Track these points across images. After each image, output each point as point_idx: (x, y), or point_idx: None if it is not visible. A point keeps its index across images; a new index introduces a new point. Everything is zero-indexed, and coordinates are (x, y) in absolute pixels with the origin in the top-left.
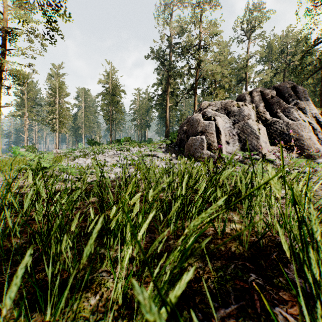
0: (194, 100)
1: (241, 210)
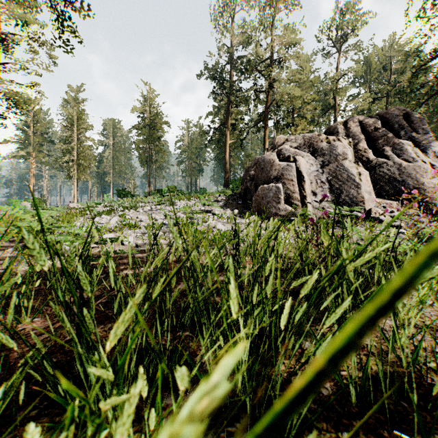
0: (264, 135)
1: None
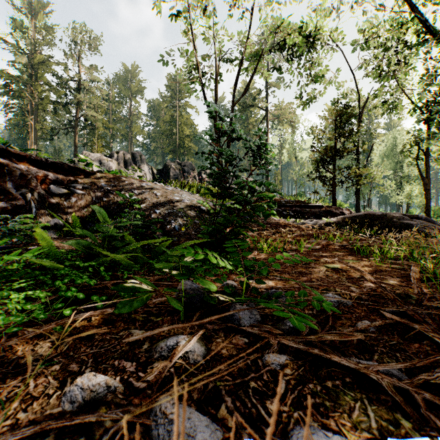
0: (75, 139)
1: None
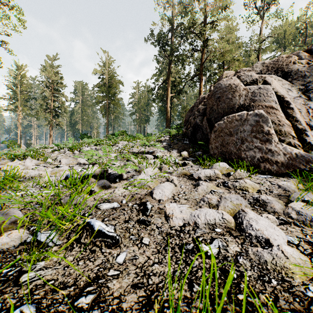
0: (200, 87)
1: None
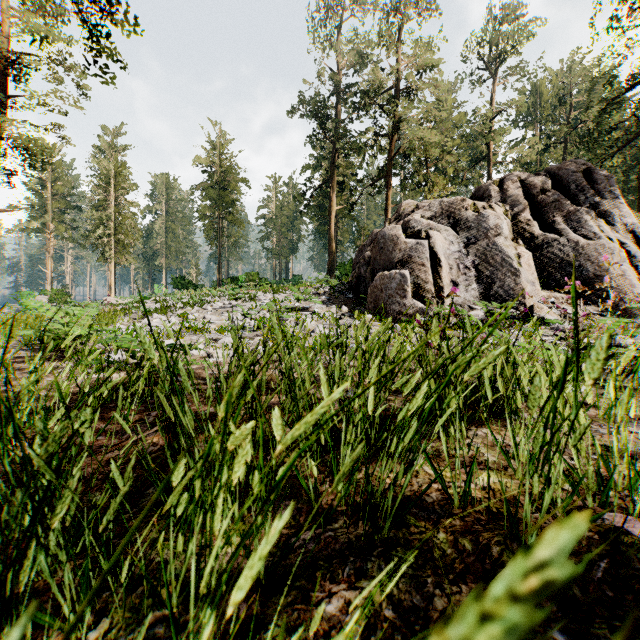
0: (386, 198)
1: (498, 436)
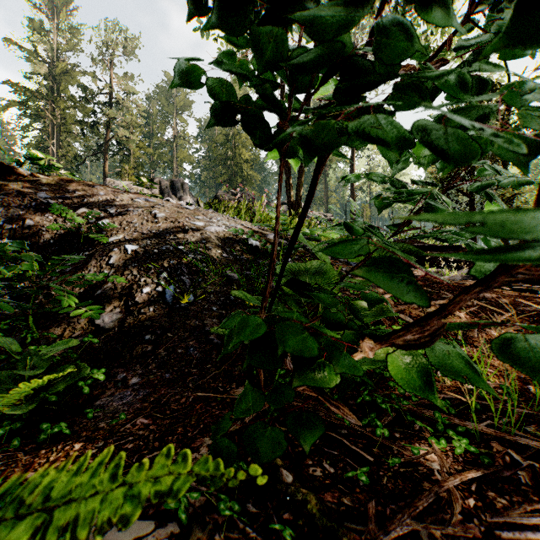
0: (104, 167)
1: None
